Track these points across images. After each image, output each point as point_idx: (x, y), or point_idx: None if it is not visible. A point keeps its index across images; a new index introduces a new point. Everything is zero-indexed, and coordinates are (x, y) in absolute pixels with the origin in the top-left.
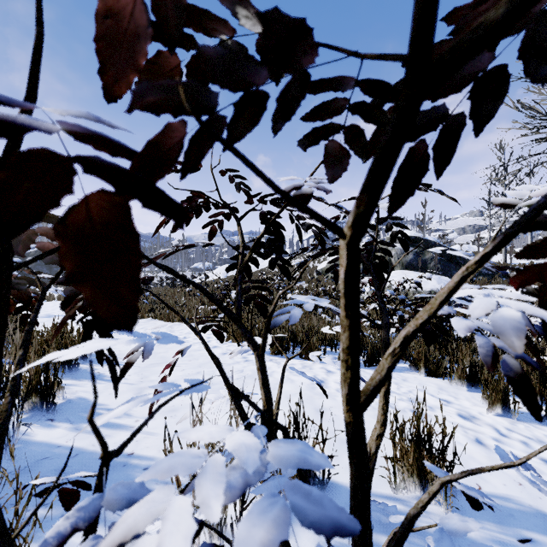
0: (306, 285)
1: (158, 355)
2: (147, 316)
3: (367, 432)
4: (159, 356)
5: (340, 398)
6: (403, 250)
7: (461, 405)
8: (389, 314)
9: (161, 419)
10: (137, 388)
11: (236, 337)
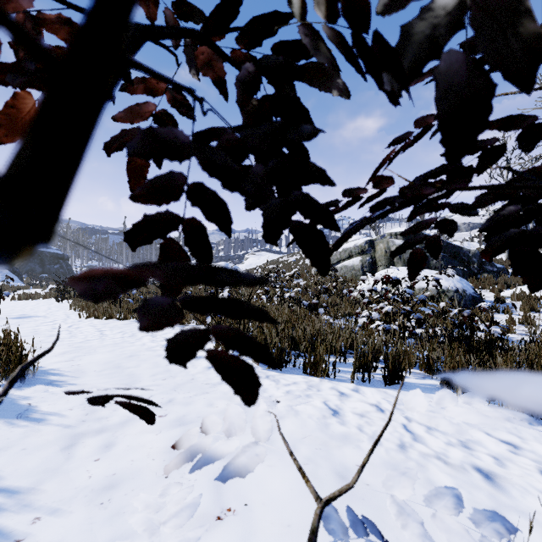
0: (304, 283)
1: (125, 372)
2: (131, 317)
3: (427, 529)
4: (126, 373)
5: (367, 445)
6: None
7: (535, 452)
8: (406, 317)
9: (80, 512)
10: (70, 435)
11: None
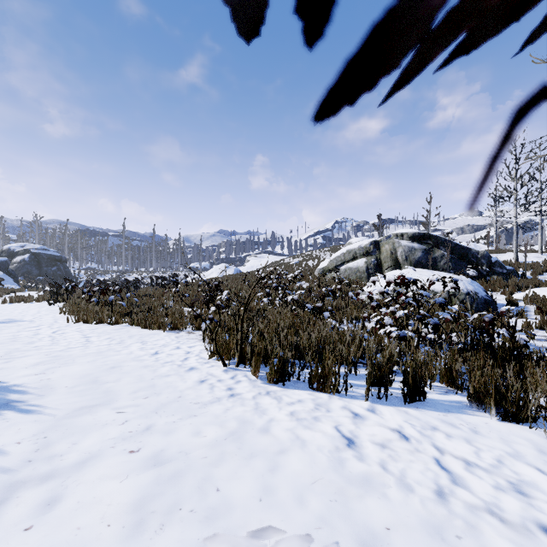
0: (306, 285)
1: (102, 388)
2: (123, 321)
3: None
4: (102, 390)
5: (395, 493)
6: (411, 248)
7: None
8: (423, 323)
9: None
10: (4, 485)
11: (222, 353)
